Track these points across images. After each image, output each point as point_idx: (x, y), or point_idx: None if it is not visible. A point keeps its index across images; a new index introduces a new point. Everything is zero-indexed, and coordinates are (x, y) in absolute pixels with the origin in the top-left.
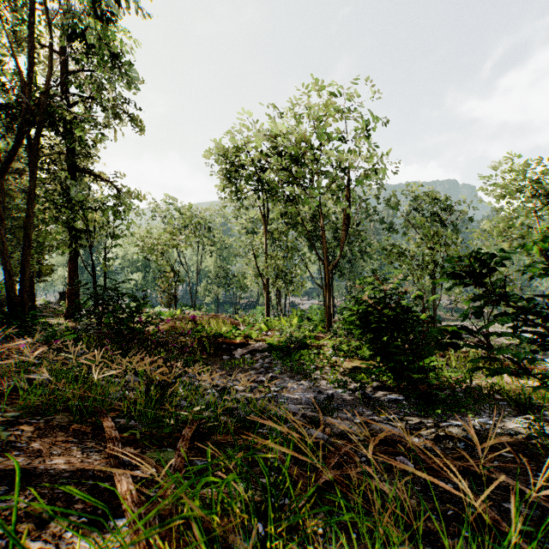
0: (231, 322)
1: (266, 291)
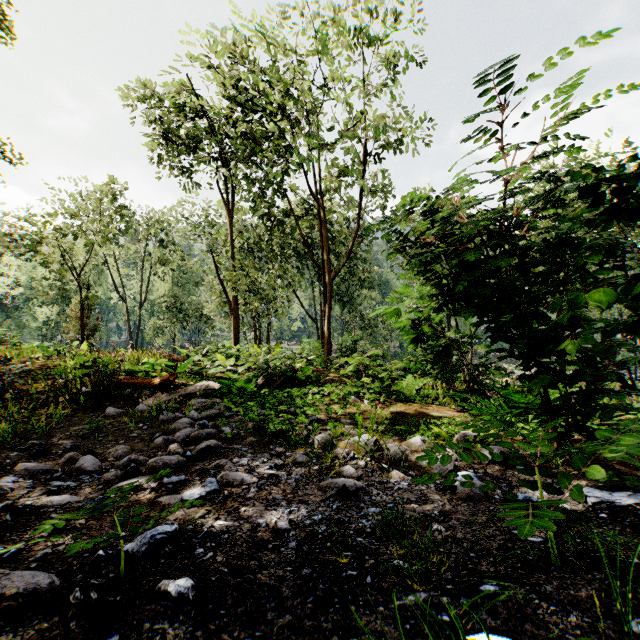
0: (168, 356)
1: (234, 314)
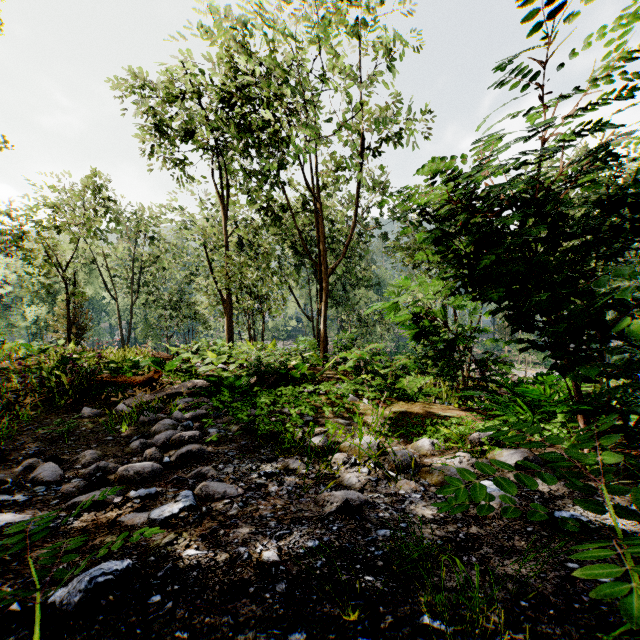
0: (157, 354)
1: (228, 312)
